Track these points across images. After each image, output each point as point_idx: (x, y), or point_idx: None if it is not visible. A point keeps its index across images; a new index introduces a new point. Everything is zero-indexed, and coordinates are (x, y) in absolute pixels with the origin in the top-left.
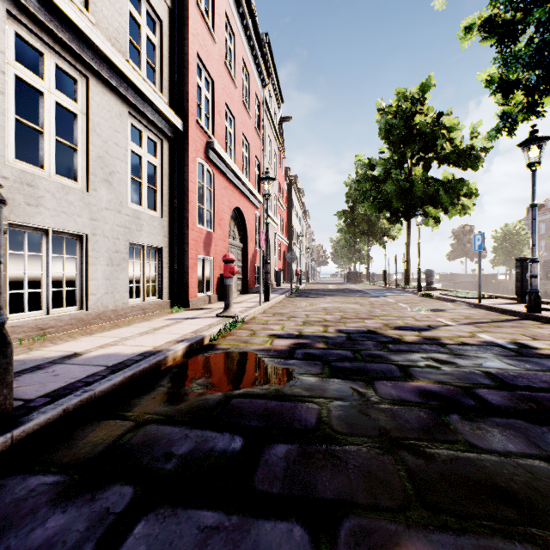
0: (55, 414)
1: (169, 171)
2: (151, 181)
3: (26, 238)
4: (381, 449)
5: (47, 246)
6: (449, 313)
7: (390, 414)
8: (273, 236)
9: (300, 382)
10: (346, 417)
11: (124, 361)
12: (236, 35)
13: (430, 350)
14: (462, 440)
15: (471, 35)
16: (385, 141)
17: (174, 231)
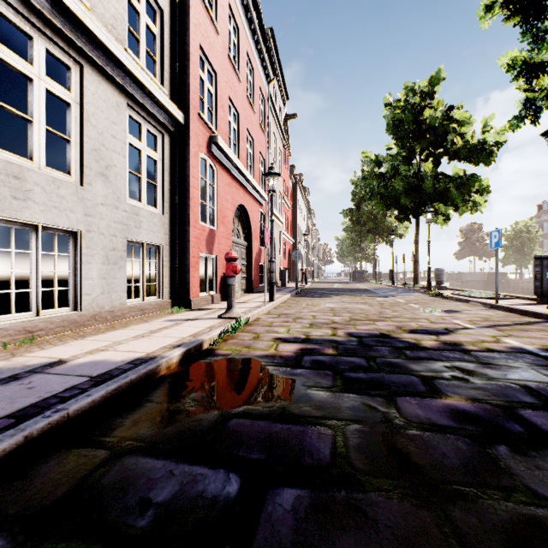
0: (13, 443)
1: (170, 166)
2: (151, 177)
3: (13, 234)
4: (417, 498)
5: (37, 243)
6: (465, 314)
7: (421, 444)
8: (278, 235)
9: (309, 398)
10: (367, 447)
11: (111, 370)
12: (240, 28)
13: (453, 357)
14: (521, 485)
15: (492, 14)
16: (393, 136)
17: (176, 228)
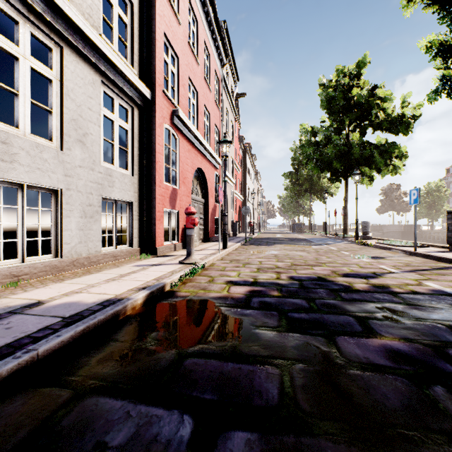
0: None
1: (139, 135)
2: (123, 144)
3: (1, 192)
4: (363, 443)
5: (22, 199)
6: (389, 260)
7: (362, 384)
8: (230, 193)
9: (257, 337)
10: (313, 387)
11: (82, 311)
12: (199, 20)
13: (383, 299)
14: None
15: (414, 3)
16: (326, 111)
17: (144, 187)
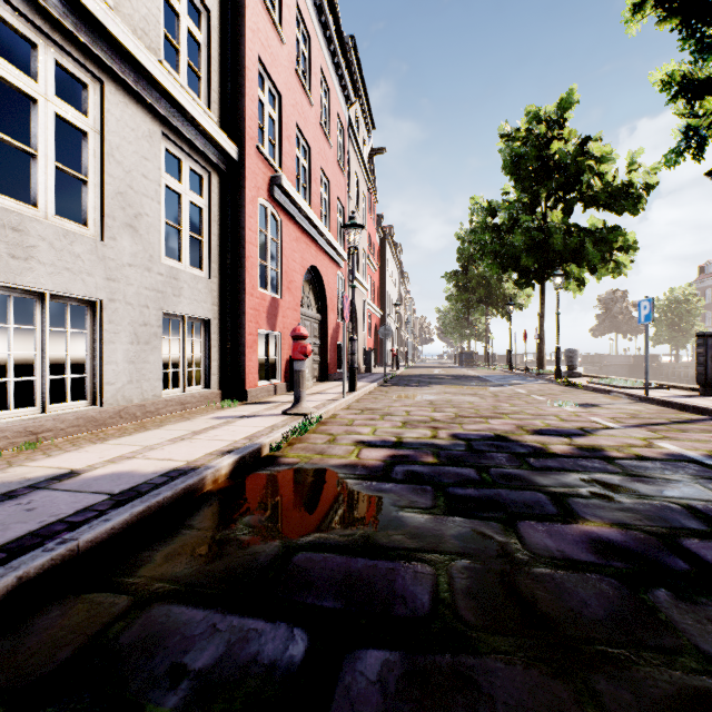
0: (1, 587)
1: (220, 215)
2: (195, 229)
3: (11, 305)
4: (548, 663)
5: (43, 316)
6: (606, 409)
7: (552, 587)
8: (361, 305)
9: (401, 523)
10: (480, 591)
11: (138, 485)
12: (312, 35)
13: (591, 467)
14: (689, 646)
15: (642, 16)
16: (511, 177)
17: (227, 297)
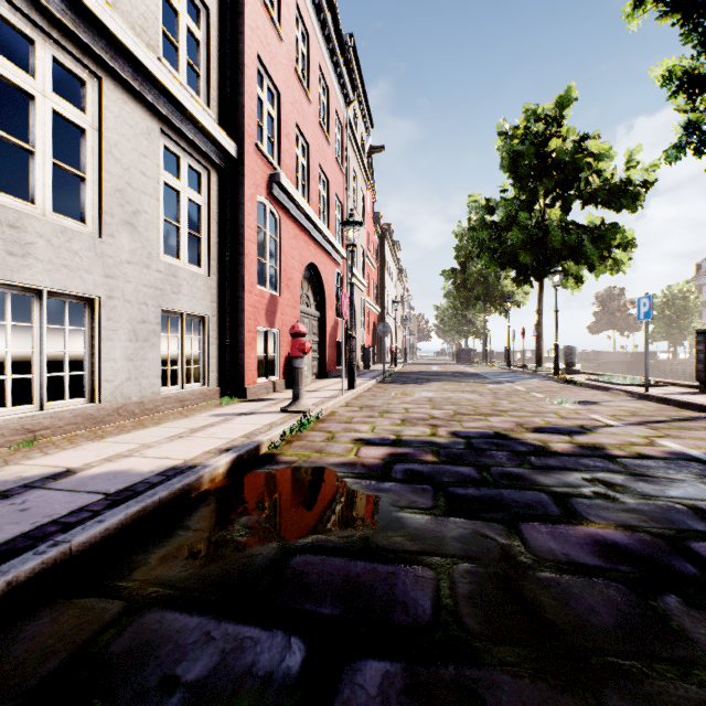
0: None
1: (219, 213)
2: (194, 227)
3: (8, 302)
4: (556, 676)
5: (41, 313)
6: (606, 407)
7: (558, 593)
8: (360, 302)
9: (401, 524)
10: (484, 597)
11: (134, 484)
12: (311, 34)
13: (593, 466)
14: (703, 657)
15: (643, 10)
16: (509, 175)
17: (226, 294)
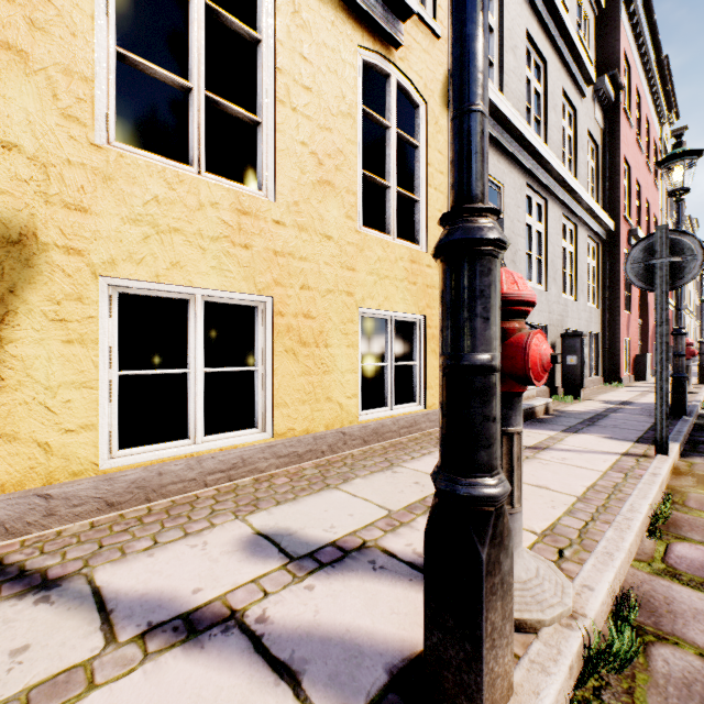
0: (694, 415)
1: (600, 268)
2: None
3: None
4: None
5: None
6: None
7: None
8: None
9: None
10: None
11: None
12: (641, 97)
13: None
14: None
15: None
16: None
17: (605, 318)
